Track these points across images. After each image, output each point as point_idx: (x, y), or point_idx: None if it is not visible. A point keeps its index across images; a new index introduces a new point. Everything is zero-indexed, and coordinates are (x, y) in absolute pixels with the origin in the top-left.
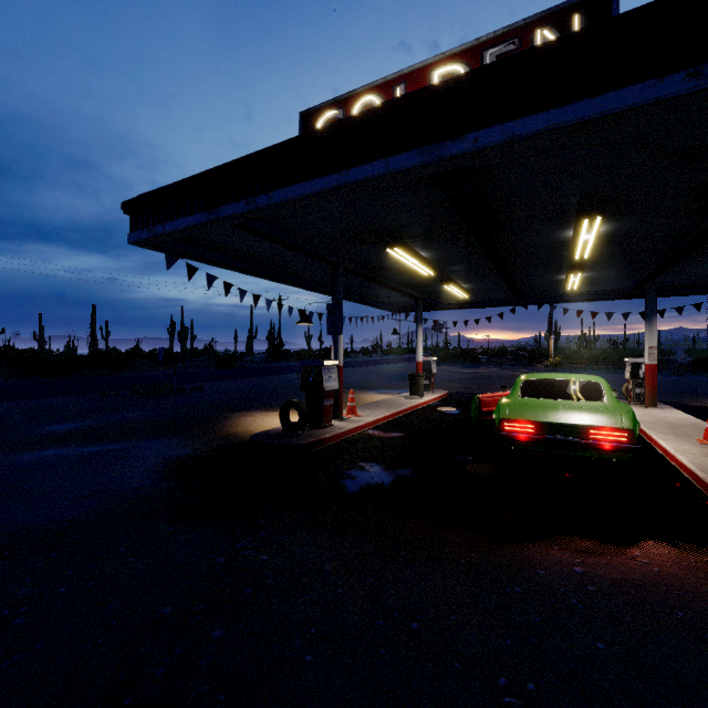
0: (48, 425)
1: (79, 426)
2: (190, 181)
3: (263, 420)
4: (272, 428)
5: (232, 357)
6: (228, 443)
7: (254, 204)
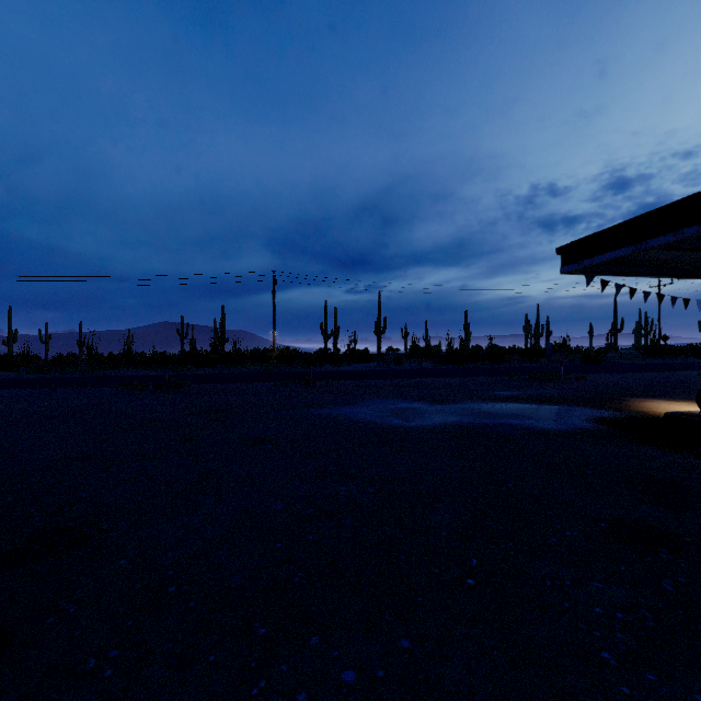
0: (495, 391)
1: (513, 394)
2: (618, 227)
3: (668, 407)
4: (685, 411)
5: (596, 353)
6: (639, 416)
7: (682, 234)
